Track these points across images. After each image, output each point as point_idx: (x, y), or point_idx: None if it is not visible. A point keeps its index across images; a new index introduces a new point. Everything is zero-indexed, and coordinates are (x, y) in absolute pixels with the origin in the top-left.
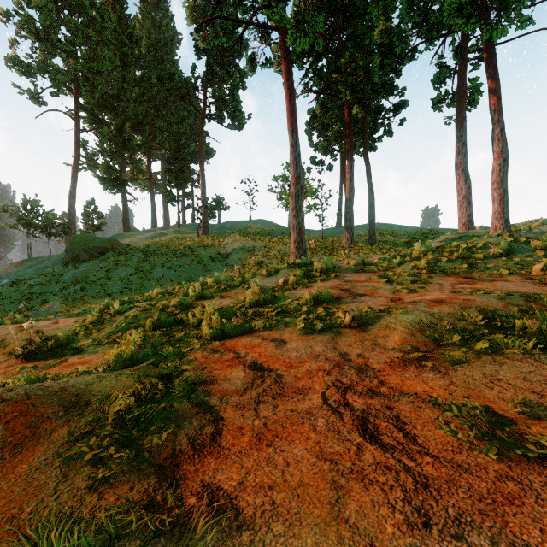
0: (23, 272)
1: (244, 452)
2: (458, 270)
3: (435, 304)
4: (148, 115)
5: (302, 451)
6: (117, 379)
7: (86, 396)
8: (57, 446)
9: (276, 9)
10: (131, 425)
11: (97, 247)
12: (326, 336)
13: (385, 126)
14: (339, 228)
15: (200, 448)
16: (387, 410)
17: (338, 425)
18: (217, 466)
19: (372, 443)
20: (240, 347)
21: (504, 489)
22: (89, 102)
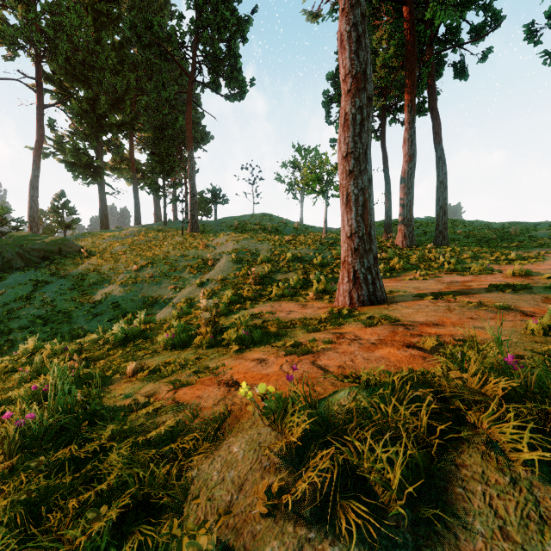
0: None
1: None
2: None
3: None
4: (130, 90)
5: None
6: None
7: None
8: None
9: None
10: None
11: (37, 249)
12: None
13: (455, 66)
14: None
15: None
16: None
17: None
18: None
19: None
20: None
21: None
22: (56, 71)
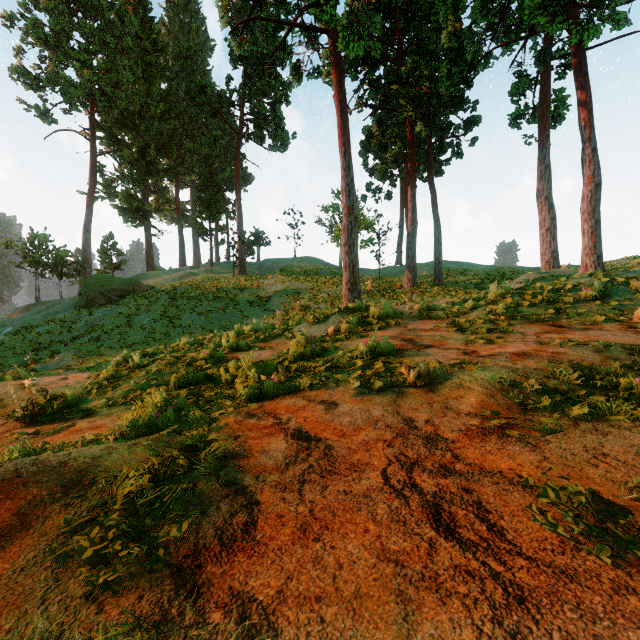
0: (30, 318)
1: (285, 549)
2: (543, 316)
3: (518, 358)
4: (175, 135)
5: (359, 548)
6: (130, 450)
7: (91, 472)
8: (50, 539)
9: (325, 7)
10: (144, 511)
11: (116, 289)
12: (385, 397)
13: (453, 147)
14: (399, 267)
15: (229, 542)
16: (465, 494)
17: (404, 513)
18: (250, 567)
19: (447, 538)
20: (282, 410)
21: (625, 606)
22: (106, 119)
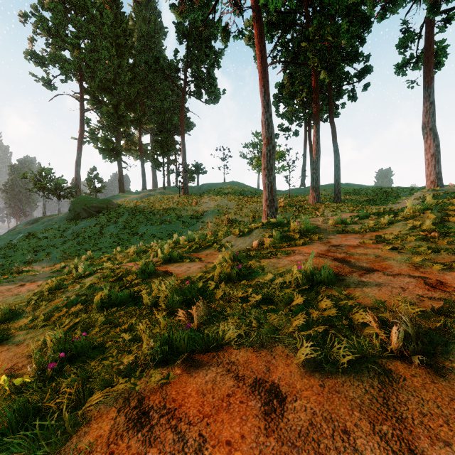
0: (35, 227)
1: None
2: None
3: None
4: (139, 96)
5: None
6: None
7: None
8: None
9: None
10: None
11: (95, 206)
12: (362, 383)
13: (349, 92)
14: (303, 188)
15: None
16: None
17: None
18: None
19: None
20: (191, 406)
21: None
22: (91, 86)
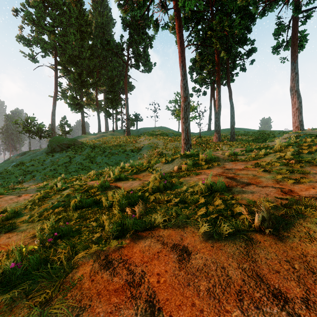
0: (24, 158)
1: None
2: None
3: None
4: (96, 67)
5: None
6: None
7: None
8: None
9: None
10: None
11: (65, 144)
12: (235, 245)
13: (240, 65)
14: (210, 131)
15: None
16: None
17: None
18: None
19: None
20: (136, 258)
21: None
22: (62, 60)
